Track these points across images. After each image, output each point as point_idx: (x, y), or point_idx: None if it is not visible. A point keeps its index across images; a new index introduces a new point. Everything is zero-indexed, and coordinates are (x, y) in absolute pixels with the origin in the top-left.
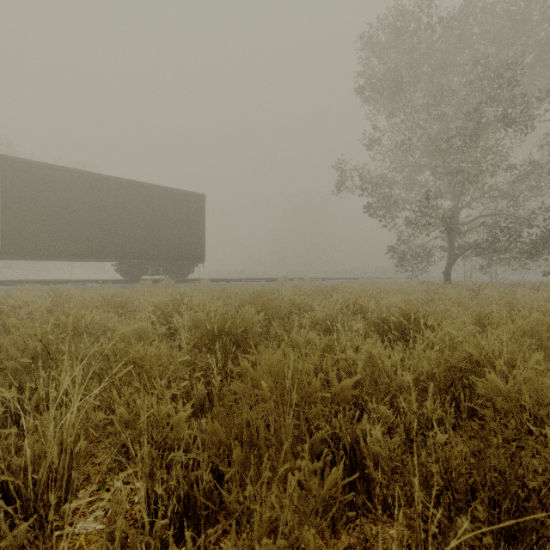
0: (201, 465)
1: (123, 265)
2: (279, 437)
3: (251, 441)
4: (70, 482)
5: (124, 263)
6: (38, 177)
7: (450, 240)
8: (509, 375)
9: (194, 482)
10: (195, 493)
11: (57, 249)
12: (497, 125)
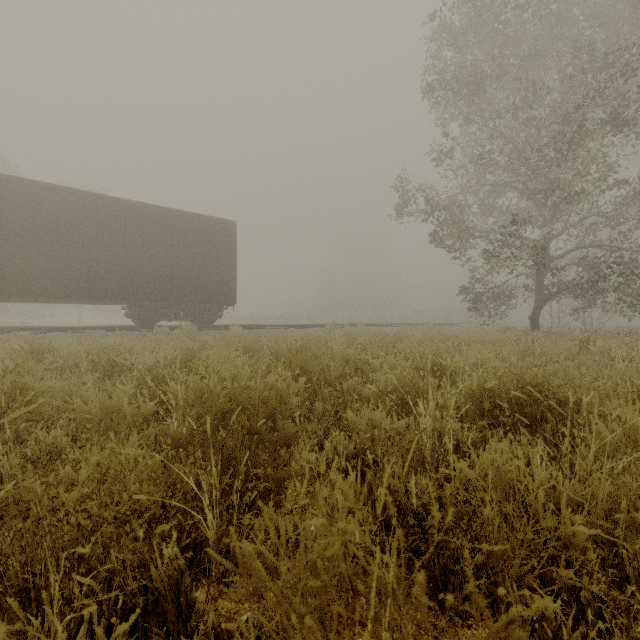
0: None
1: (135, 309)
2: None
3: None
4: None
5: (135, 306)
6: (25, 198)
7: (539, 277)
8: None
9: None
10: None
11: (49, 288)
12: (606, 129)
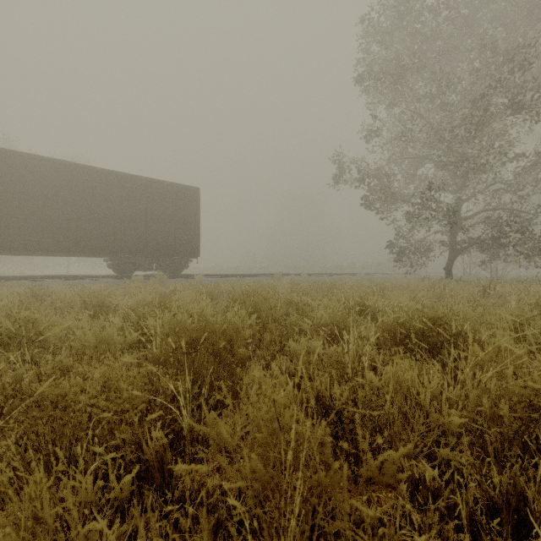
0: None
1: (115, 261)
2: None
3: None
4: None
5: (115, 258)
6: (24, 169)
7: (452, 234)
8: None
9: None
10: None
11: (44, 244)
12: (505, 112)
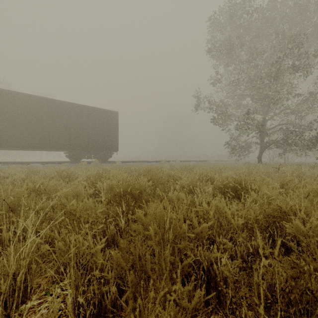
0: (110, 280)
1: (70, 153)
2: (161, 264)
3: (141, 268)
4: (27, 290)
5: (70, 152)
6: (20, 101)
7: (261, 138)
8: (307, 221)
9: (105, 293)
10: (105, 300)
11: (31, 143)
12: (289, 71)
